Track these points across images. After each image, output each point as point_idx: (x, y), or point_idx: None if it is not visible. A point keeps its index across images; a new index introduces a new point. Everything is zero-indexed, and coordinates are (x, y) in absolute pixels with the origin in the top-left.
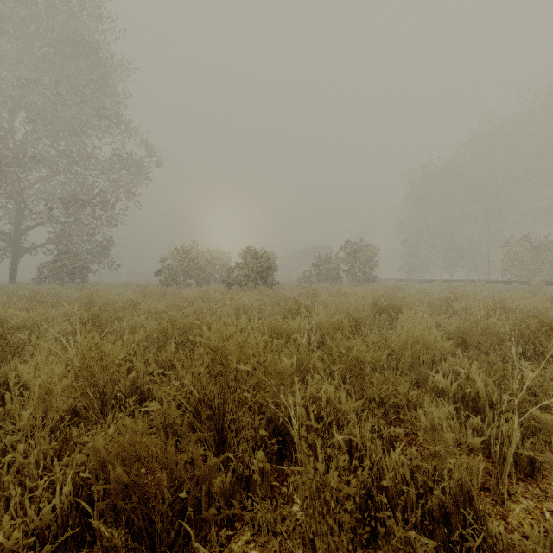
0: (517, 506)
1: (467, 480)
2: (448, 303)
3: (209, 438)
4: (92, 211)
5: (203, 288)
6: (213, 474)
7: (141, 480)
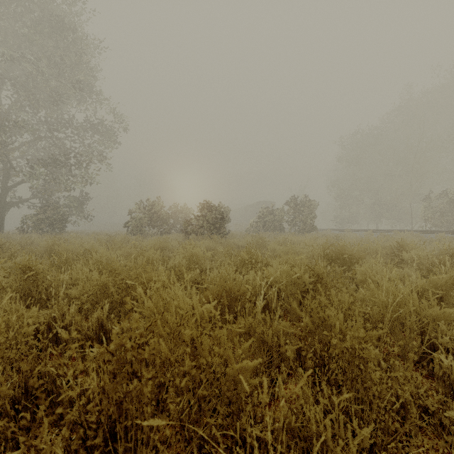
0: None
1: None
2: (394, 252)
3: None
4: (69, 170)
5: (163, 237)
6: None
7: None
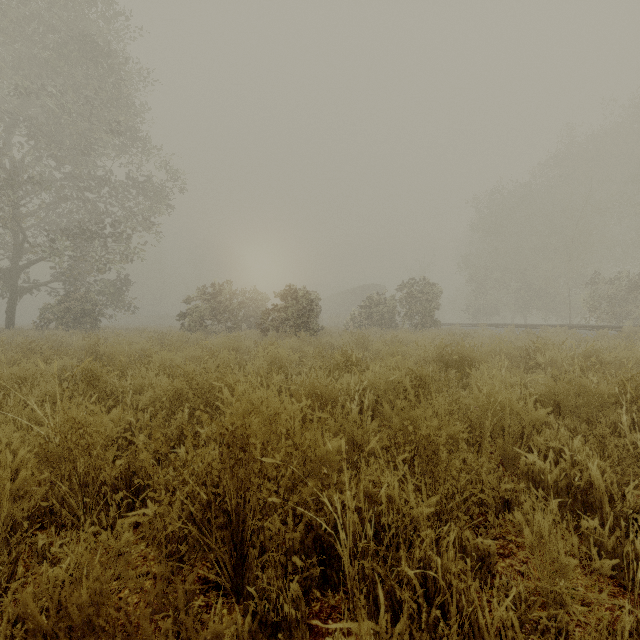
0: None
1: None
2: (528, 354)
3: (223, 556)
4: (104, 243)
5: (233, 334)
6: None
7: None
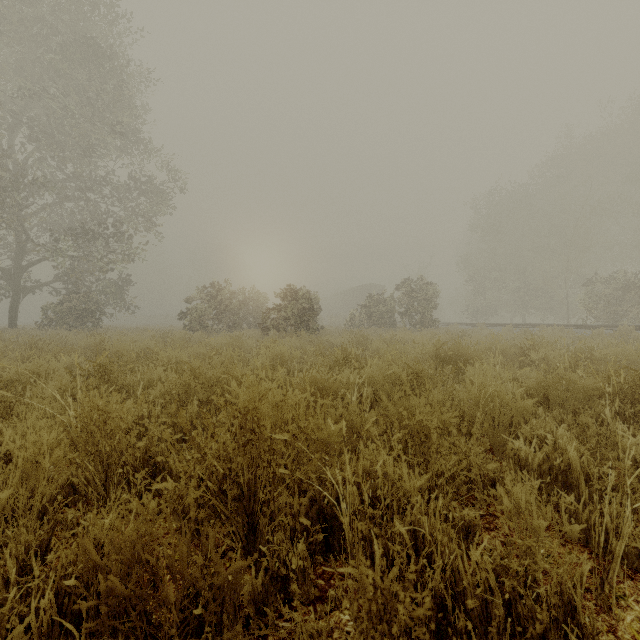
0: (627, 614)
1: (568, 586)
2: (523, 352)
3: (236, 524)
4: (106, 244)
5: (234, 333)
6: (239, 583)
7: (143, 591)
